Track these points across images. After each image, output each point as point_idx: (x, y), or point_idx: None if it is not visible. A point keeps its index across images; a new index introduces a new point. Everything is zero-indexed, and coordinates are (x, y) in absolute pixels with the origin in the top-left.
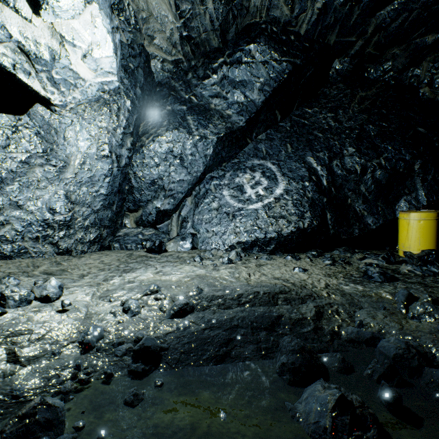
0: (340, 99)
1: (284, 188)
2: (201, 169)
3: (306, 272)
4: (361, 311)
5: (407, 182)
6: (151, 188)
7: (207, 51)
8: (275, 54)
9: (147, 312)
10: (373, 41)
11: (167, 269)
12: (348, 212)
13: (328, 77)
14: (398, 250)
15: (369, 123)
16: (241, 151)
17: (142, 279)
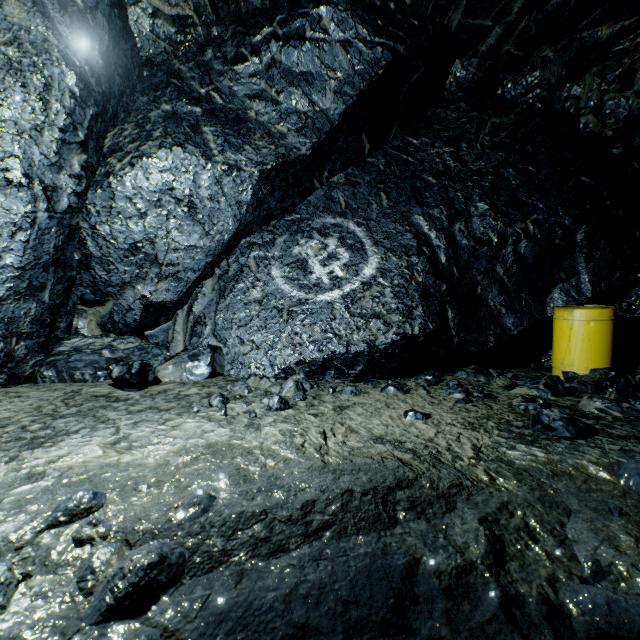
0: (463, 126)
1: (377, 267)
2: (230, 227)
3: (430, 420)
4: (573, 521)
5: (565, 262)
6: (131, 260)
7: (242, 13)
8: (363, 29)
9: (31, 602)
10: (518, 30)
11: (143, 430)
12: (478, 308)
13: (444, 90)
14: (553, 368)
15: (508, 165)
16: (303, 201)
17: (69, 465)
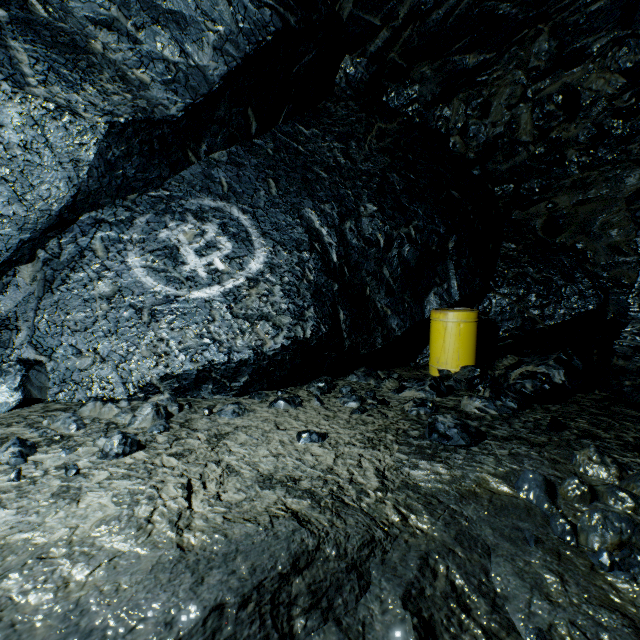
0: (352, 124)
1: (266, 261)
2: (62, 194)
3: (327, 441)
4: (496, 563)
5: (439, 267)
6: None
7: None
8: None
9: None
10: (403, 38)
11: None
12: (367, 309)
13: (334, 84)
14: (431, 367)
15: (393, 170)
16: (174, 175)
17: None
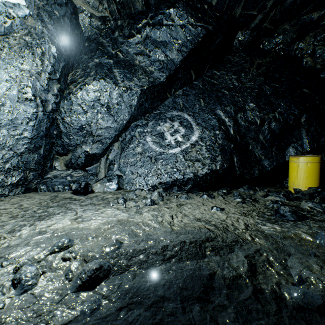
0: (242, 65)
1: (198, 136)
2: (126, 117)
3: (224, 211)
4: (291, 258)
5: (295, 132)
6: (80, 134)
7: (132, 13)
8: (191, 19)
9: (47, 282)
10: (270, 16)
11: (88, 213)
12: (249, 156)
13: (232, 46)
14: (289, 187)
15: (265, 84)
16: (161, 104)
17: (56, 228)
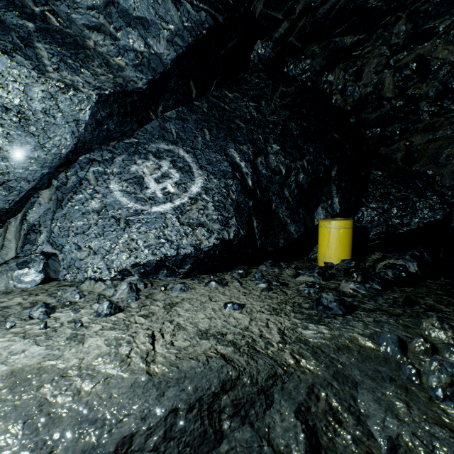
0: (262, 89)
1: (202, 186)
2: (68, 142)
3: (245, 310)
4: (361, 393)
5: (325, 189)
6: None
7: None
8: None
9: None
10: (298, 27)
11: None
12: (273, 219)
13: (250, 61)
14: (319, 260)
15: (292, 120)
16: (140, 128)
17: None
